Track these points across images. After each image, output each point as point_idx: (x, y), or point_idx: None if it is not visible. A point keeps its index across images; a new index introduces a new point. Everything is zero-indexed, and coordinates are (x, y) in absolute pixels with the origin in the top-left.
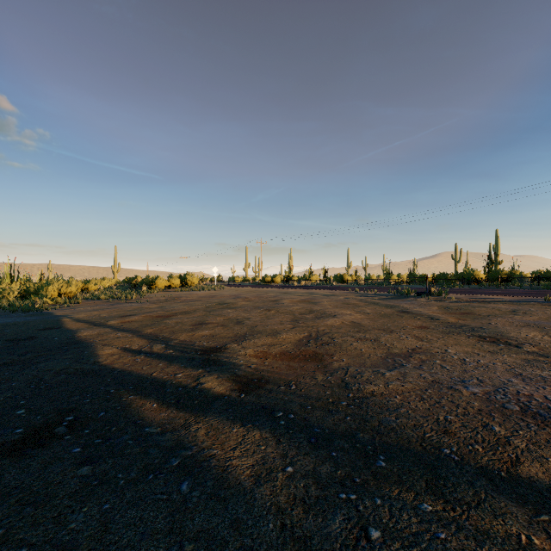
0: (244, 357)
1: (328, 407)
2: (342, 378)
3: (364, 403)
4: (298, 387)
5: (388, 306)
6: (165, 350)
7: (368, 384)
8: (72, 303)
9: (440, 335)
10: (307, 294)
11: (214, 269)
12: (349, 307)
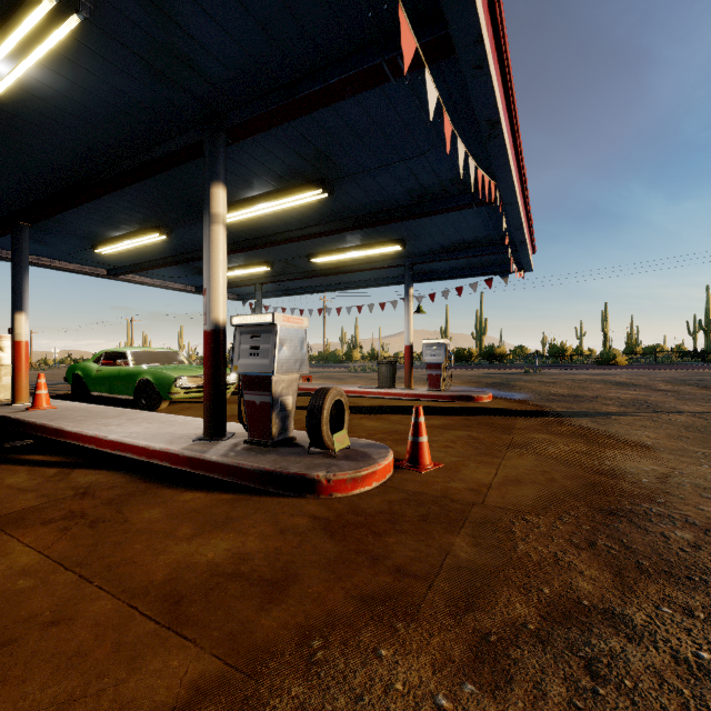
0: None
1: None
2: None
3: None
4: None
5: None
6: None
7: None
8: None
9: None
10: None
11: (54, 350)
12: None
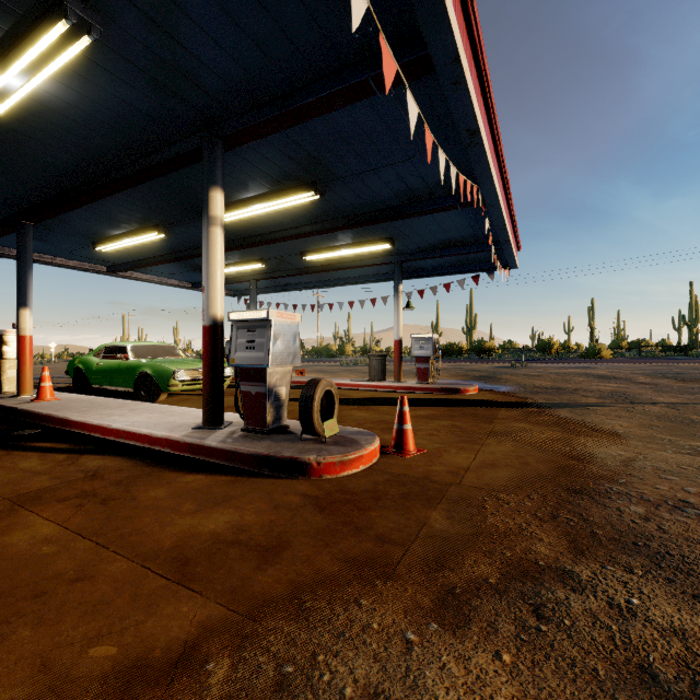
0: None
1: None
2: None
3: None
4: None
5: None
6: None
7: None
8: None
9: None
10: None
11: (52, 345)
12: None
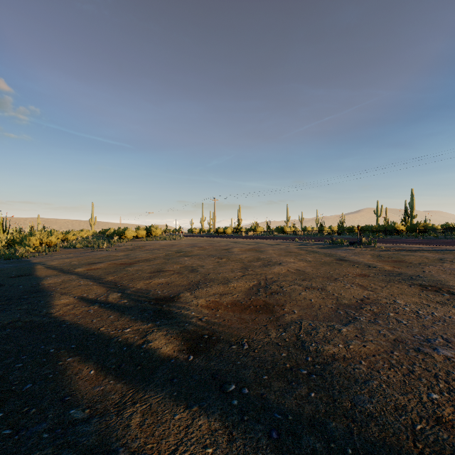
0: (196, 308)
1: (286, 376)
2: (296, 335)
3: (327, 371)
4: (251, 347)
5: (326, 254)
6: (120, 300)
7: (326, 343)
8: (51, 251)
9: (382, 283)
10: (254, 244)
11: (175, 222)
12: (291, 255)
